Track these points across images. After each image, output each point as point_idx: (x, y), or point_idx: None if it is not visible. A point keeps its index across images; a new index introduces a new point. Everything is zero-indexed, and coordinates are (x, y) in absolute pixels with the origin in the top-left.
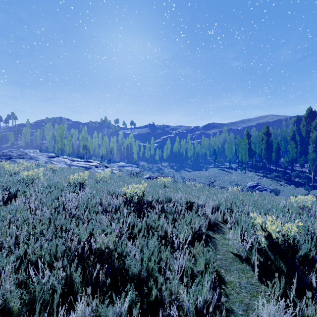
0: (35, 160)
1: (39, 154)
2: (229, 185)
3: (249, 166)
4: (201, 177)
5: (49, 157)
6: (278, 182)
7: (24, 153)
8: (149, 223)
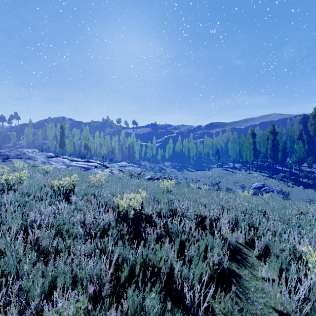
0: (33, 160)
1: (38, 154)
2: (233, 186)
3: (253, 166)
4: (204, 177)
5: (48, 157)
6: (285, 183)
7: (22, 153)
8: (148, 255)
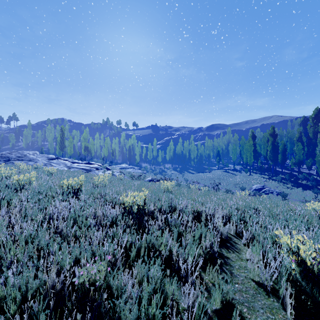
0: (35, 162)
1: (39, 156)
2: (233, 188)
3: (254, 168)
4: (205, 179)
5: (49, 159)
6: (284, 185)
7: (23, 155)
8: (151, 241)
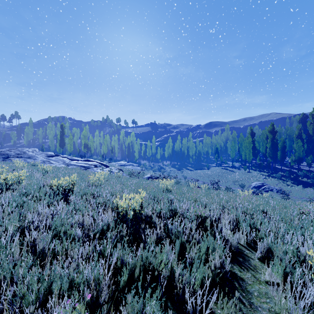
0: (33, 159)
1: (38, 153)
2: (232, 185)
3: (253, 165)
4: (204, 176)
5: (48, 156)
6: (284, 182)
7: (22, 152)
8: (148, 258)
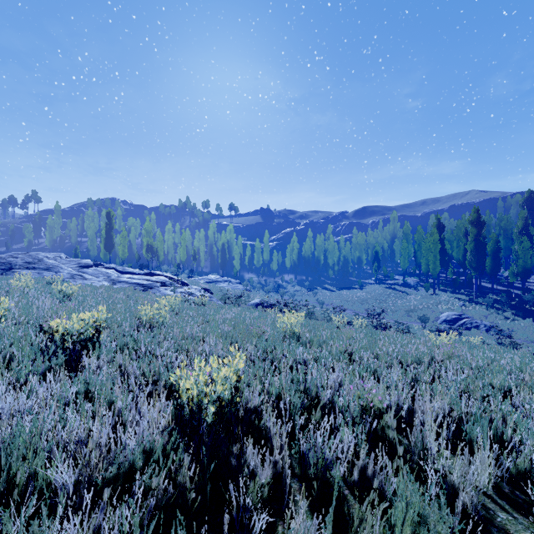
0: (55, 271)
1: (65, 261)
2: (405, 317)
3: (440, 282)
4: (354, 301)
5: (82, 266)
6: (499, 312)
7: (37, 259)
8: None
